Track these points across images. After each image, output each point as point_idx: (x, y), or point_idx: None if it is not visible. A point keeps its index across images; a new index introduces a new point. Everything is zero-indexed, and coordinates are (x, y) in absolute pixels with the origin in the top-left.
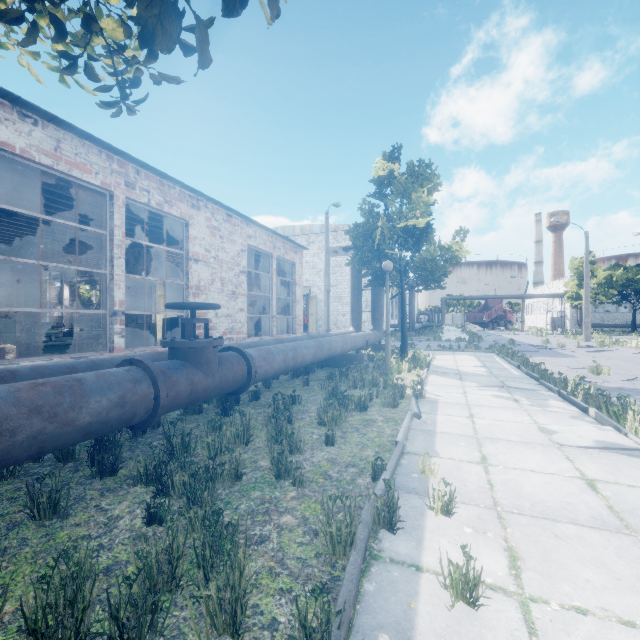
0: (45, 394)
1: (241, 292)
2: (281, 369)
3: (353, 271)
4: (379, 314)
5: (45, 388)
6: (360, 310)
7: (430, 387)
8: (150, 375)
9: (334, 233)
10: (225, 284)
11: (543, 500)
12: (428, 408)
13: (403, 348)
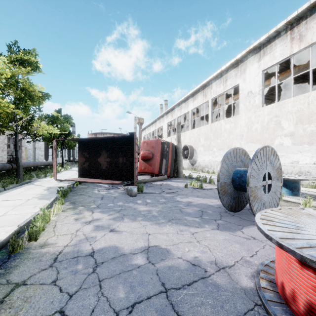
0: (4, 165)
1: (5, 150)
2: (27, 166)
3: (45, 142)
4: None
5: (3, 164)
6: (48, 155)
7: (63, 172)
8: (11, 164)
9: None
10: (0, 148)
11: (65, 176)
12: (59, 173)
13: (62, 166)
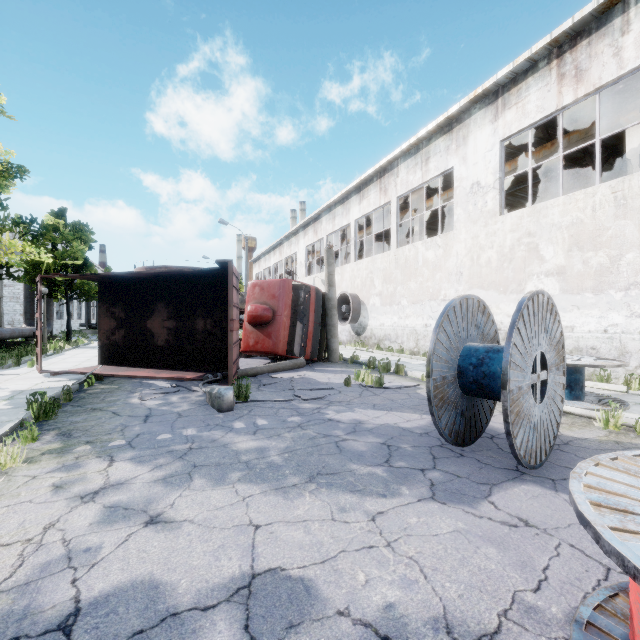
0: None
1: None
2: None
3: (26, 285)
4: (50, 316)
5: None
6: (33, 313)
7: (69, 351)
8: None
9: (10, 234)
10: None
11: (70, 361)
12: (58, 355)
13: (68, 337)
